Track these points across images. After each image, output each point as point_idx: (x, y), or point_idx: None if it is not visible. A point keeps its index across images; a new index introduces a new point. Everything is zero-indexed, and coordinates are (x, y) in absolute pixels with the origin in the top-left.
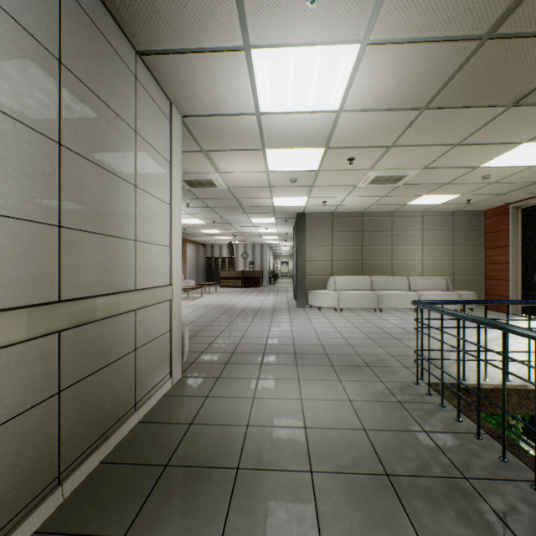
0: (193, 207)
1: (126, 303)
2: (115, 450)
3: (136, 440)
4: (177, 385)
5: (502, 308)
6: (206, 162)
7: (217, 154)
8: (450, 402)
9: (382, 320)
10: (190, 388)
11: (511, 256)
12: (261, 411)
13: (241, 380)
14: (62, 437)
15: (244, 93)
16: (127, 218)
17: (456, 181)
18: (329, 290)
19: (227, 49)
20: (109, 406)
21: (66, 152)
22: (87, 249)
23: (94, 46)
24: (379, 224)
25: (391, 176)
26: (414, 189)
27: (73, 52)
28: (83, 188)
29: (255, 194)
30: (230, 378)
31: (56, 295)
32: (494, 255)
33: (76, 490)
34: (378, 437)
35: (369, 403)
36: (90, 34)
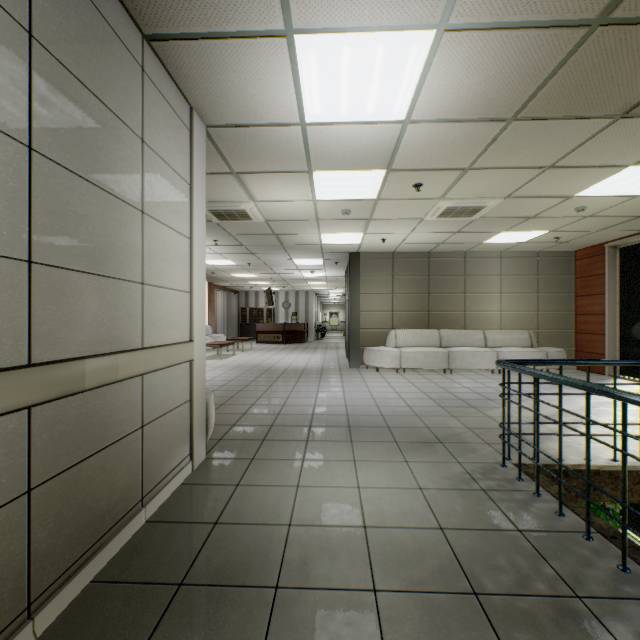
0: (223, 245)
1: (128, 366)
2: (113, 562)
3: (142, 547)
4: (200, 470)
5: (597, 368)
6: (238, 188)
7: (251, 177)
8: (546, 489)
9: (454, 383)
10: (216, 473)
11: (607, 306)
12: (308, 504)
13: (282, 462)
14: (34, 552)
15: (285, 96)
16: (131, 253)
17: (543, 214)
18: (389, 346)
19: (263, 35)
20: (104, 504)
21: (40, 159)
22: (72, 293)
23: (82, 20)
24: (449, 266)
25: (466, 207)
26: (493, 224)
27: (50, 24)
28: (66, 210)
29: (299, 229)
30: (268, 459)
31: (24, 356)
32: (587, 305)
33: (55, 624)
34: (459, 539)
35: (445, 491)
36: (77, 3)
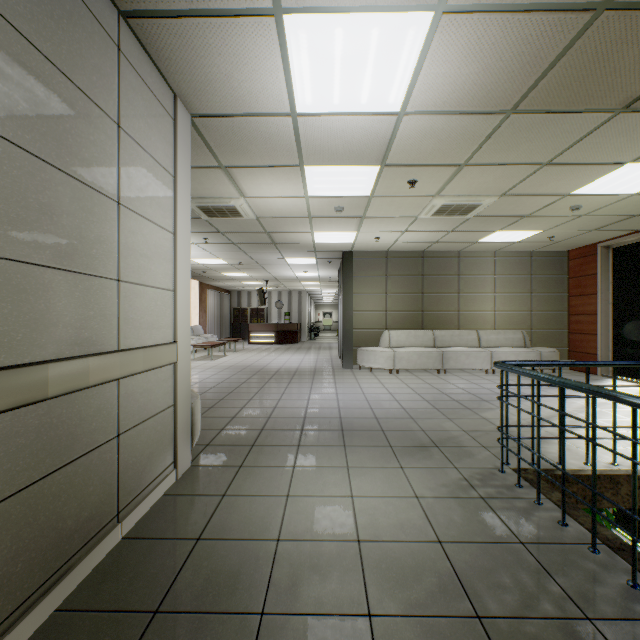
0: (214, 243)
1: (100, 370)
2: (83, 586)
3: (116, 568)
4: (184, 479)
5: (590, 368)
6: (227, 183)
7: (241, 172)
8: (547, 497)
9: (448, 384)
10: (201, 482)
11: (600, 306)
12: (298, 516)
13: (271, 470)
14: None
15: (274, 83)
16: (105, 247)
17: (538, 213)
18: (383, 347)
19: (249, 13)
20: (73, 523)
21: None
22: (32, 290)
23: None
24: (443, 266)
25: (461, 205)
26: (488, 223)
27: None
28: (24, 197)
29: (292, 227)
30: (257, 466)
31: None
32: (579, 305)
33: None
34: (459, 554)
35: (443, 500)
36: None
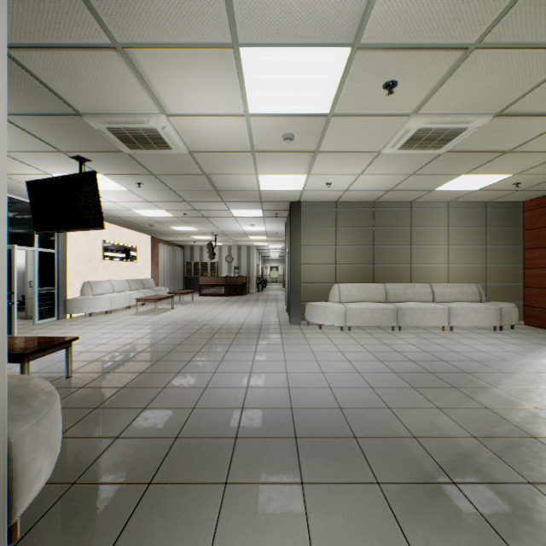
0: (150, 190)
1: None
2: None
3: None
4: None
5: None
6: (135, 85)
7: (148, 59)
8: None
9: (409, 345)
10: None
11: None
12: None
13: None
14: None
15: None
16: None
17: (524, 146)
18: (332, 301)
19: None
20: None
21: None
22: None
23: None
24: (395, 217)
25: (441, 130)
26: (458, 162)
27: None
28: None
29: (233, 167)
30: None
31: None
32: (538, 257)
33: None
34: None
35: None
36: None
